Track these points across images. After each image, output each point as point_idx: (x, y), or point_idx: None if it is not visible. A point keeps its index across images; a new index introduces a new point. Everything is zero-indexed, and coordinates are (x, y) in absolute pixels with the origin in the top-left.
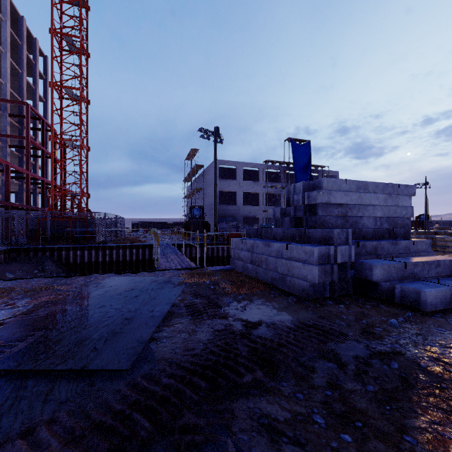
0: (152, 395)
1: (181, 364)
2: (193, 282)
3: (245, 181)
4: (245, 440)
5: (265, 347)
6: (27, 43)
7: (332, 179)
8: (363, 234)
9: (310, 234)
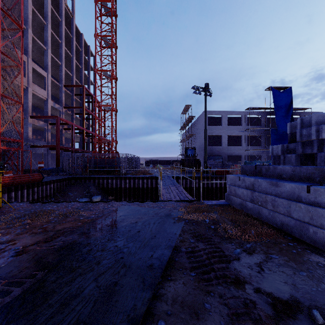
0: None
1: None
2: (192, 218)
3: (229, 126)
4: None
5: None
6: (84, 50)
7: None
8: None
9: None
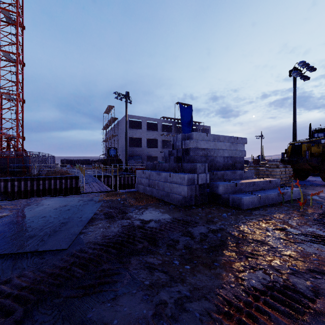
0: (83, 258)
1: (100, 243)
2: (109, 199)
3: (148, 130)
4: (136, 272)
5: (152, 232)
6: None
7: (198, 133)
8: (217, 167)
9: (184, 167)
